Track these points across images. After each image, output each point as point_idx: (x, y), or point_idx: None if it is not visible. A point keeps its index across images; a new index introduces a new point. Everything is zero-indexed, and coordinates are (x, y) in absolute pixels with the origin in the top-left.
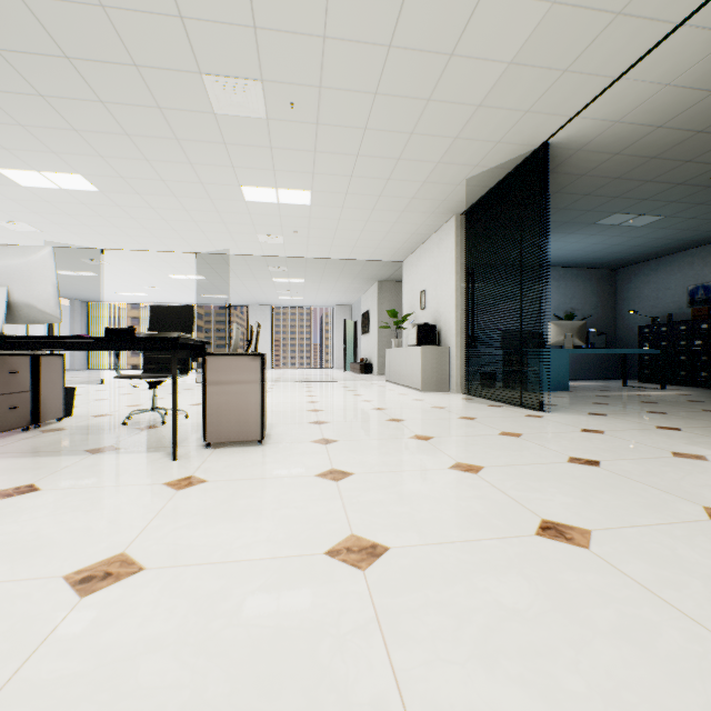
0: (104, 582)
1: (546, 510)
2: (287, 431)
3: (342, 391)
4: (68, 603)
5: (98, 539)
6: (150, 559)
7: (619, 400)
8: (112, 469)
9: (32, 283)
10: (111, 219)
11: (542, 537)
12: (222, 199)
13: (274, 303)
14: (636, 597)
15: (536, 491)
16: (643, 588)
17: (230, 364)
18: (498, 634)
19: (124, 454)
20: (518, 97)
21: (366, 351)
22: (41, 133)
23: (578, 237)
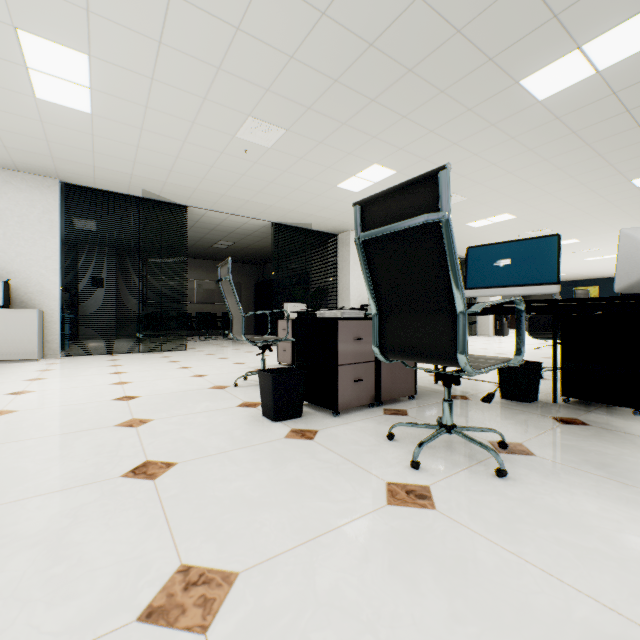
0: None
1: None
2: (271, 363)
3: None
4: None
5: None
6: None
7: None
8: None
9: None
10: None
11: None
12: None
13: None
14: None
15: None
16: None
17: None
18: None
19: None
20: (228, 201)
21: None
22: None
23: None
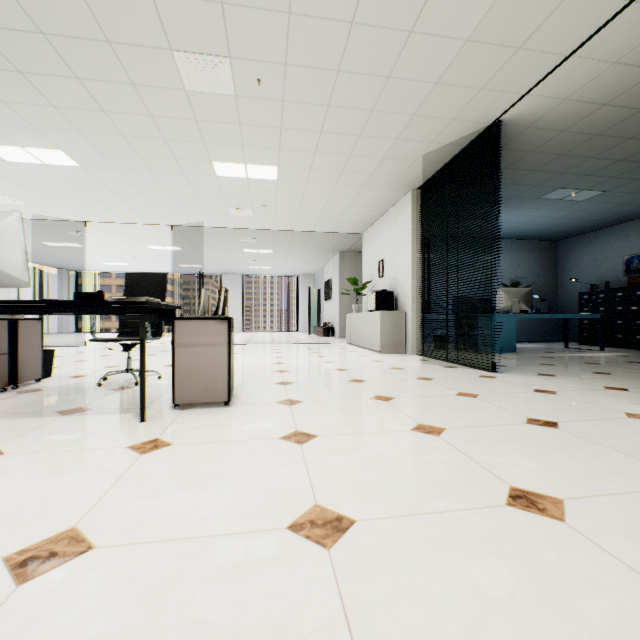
0: (47, 565)
1: (513, 476)
2: (253, 392)
3: (307, 353)
4: (1, 593)
5: (50, 511)
6: (101, 535)
7: (564, 361)
8: (80, 431)
9: (1, 248)
10: (92, 193)
11: (514, 507)
12: (195, 174)
13: (245, 272)
14: (626, 582)
15: (499, 455)
16: (632, 571)
17: (198, 328)
18: (482, 635)
19: (94, 416)
20: (473, 74)
21: (328, 316)
22: (22, 110)
23: (523, 210)
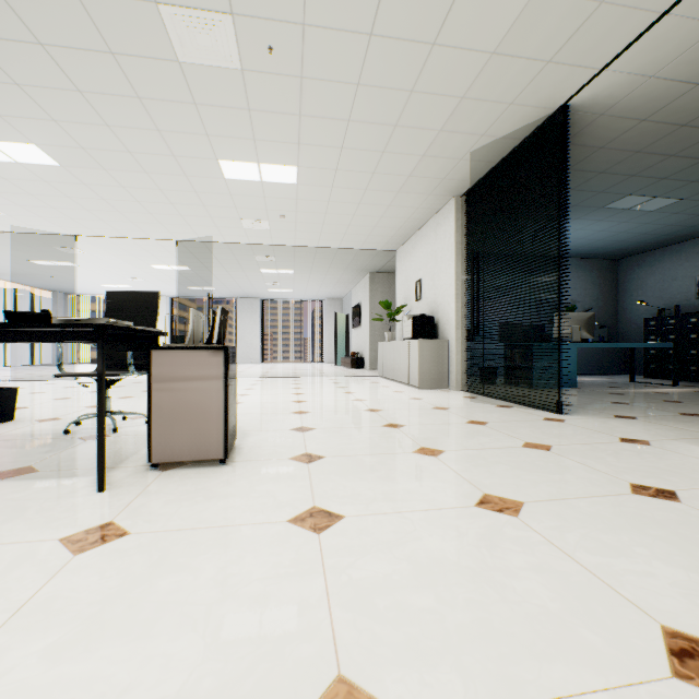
0: None
1: (656, 601)
2: (262, 442)
3: (332, 388)
4: None
5: None
6: None
7: (638, 399)
8: (4, 509)
9: None
10: (79, 200)
11: (690, 683)
12: (199, 176)
13: (264, 296)
14: None
15: (618, 554)
16: None
17: (183, 361)
18: None
19: (38, 481)
20: (540, 40)
21: (357, 345)
22: None
23: (583, 223)
